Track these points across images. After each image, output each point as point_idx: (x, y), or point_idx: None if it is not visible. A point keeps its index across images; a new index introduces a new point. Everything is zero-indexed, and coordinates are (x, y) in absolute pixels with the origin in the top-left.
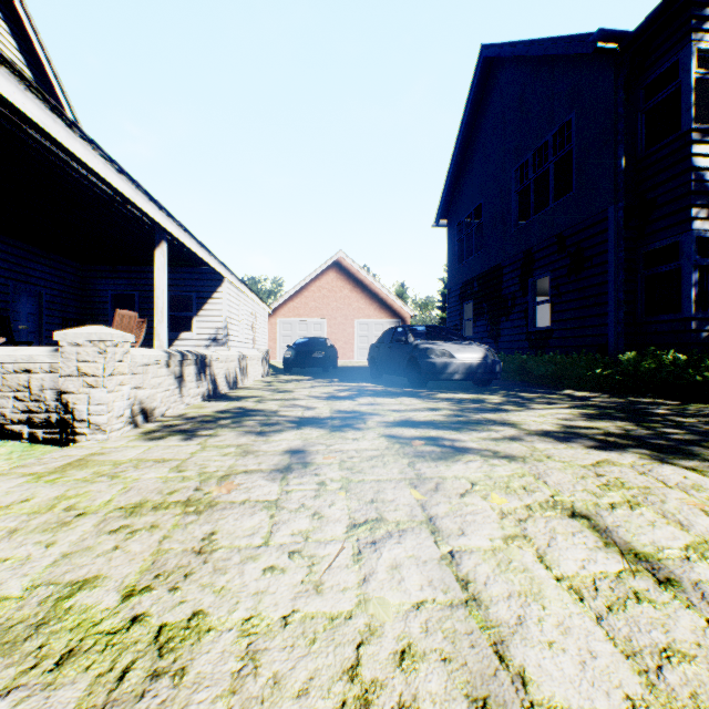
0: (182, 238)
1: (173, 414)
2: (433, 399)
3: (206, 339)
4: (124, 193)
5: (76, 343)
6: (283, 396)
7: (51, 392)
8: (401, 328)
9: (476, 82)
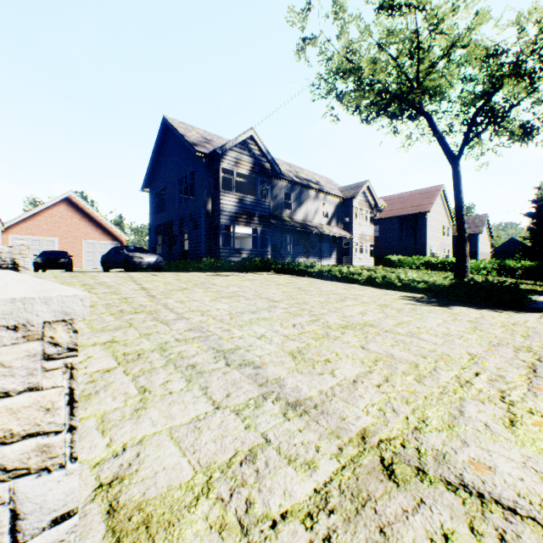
0: None
1: None
2: None
3: None
4: None
5: (20, 245)
6: None
7: (9, 259)
8: (121, 247)
9: (162, 130)
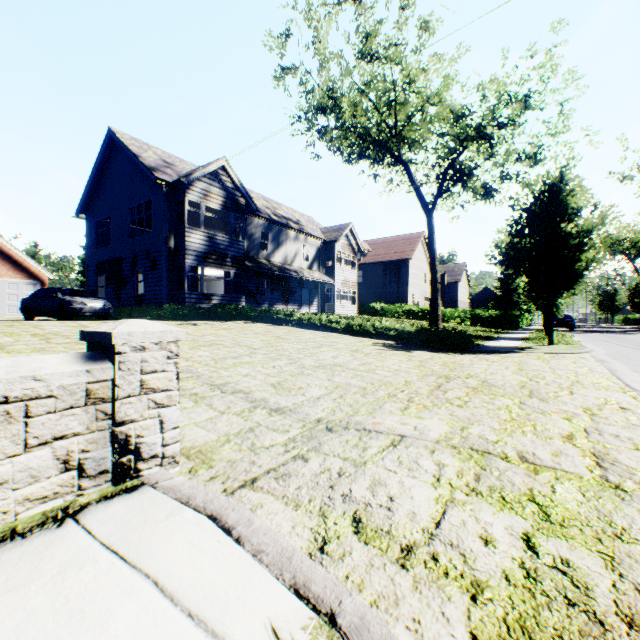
0: None
1: None
2: None
3: None
4: None
5: None
6: None
7: None
8: (53, 289)
9: (107, 145)
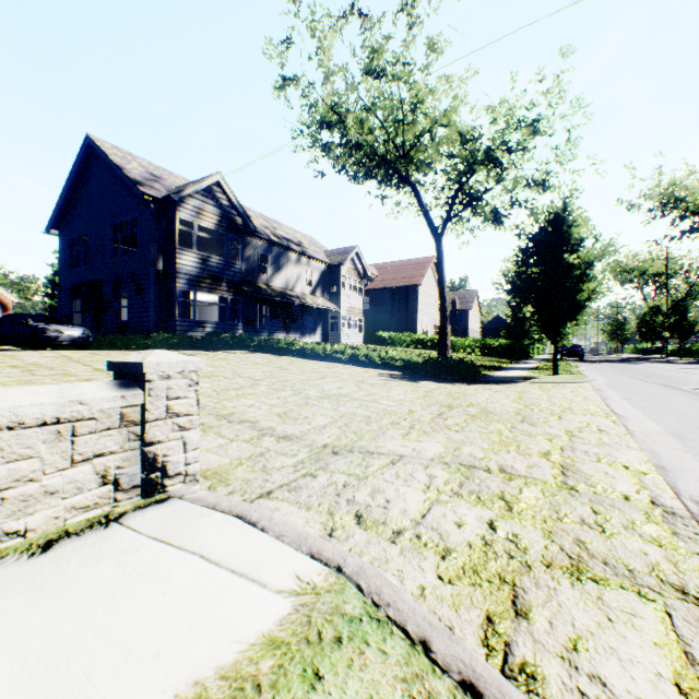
0: None
1: None
2: None
3: None
4: None
5: None
6: None
7: None
8: (22, 315)
9: (84, 153)
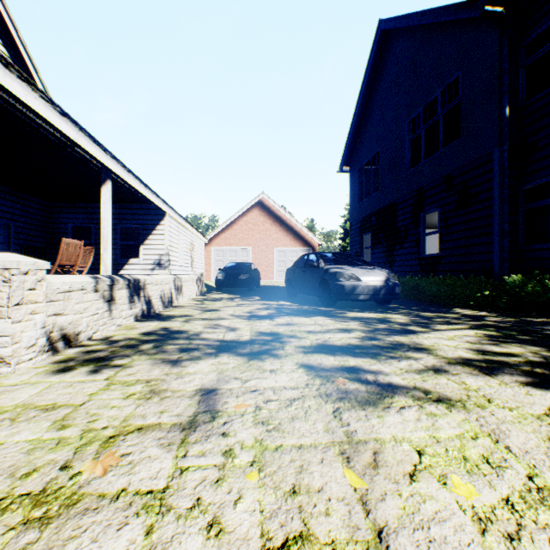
0: (125, 178)
1: (100, 337)
2: (344, 318)
3: (151, 264)
4: (67, 134)
5: None
6: (209, 315)
7: None
8: (313, 255)
9: (375, 51)
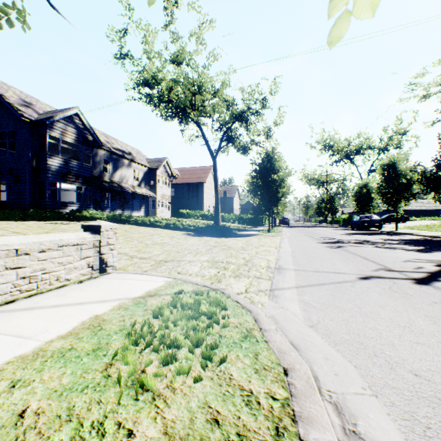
0: None
1: None
2: None
3: None
4: None
5: None
6: None
7: None
8: None
9: None
